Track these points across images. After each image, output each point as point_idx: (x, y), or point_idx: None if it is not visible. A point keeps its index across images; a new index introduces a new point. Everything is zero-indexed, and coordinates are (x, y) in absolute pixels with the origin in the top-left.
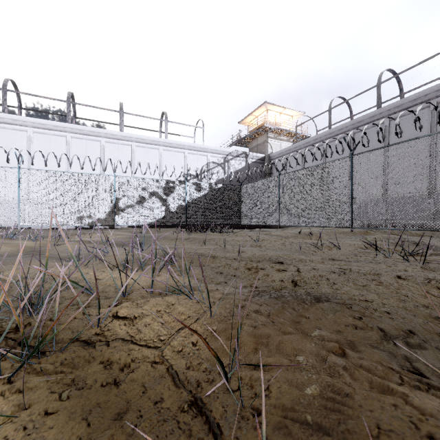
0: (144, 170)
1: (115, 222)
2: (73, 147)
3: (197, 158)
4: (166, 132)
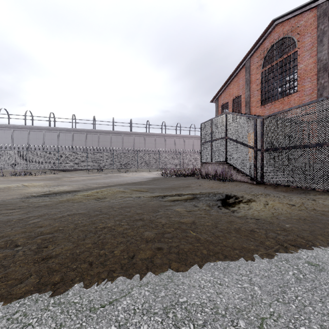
0: None
1: None
2: None
3: None
4: None
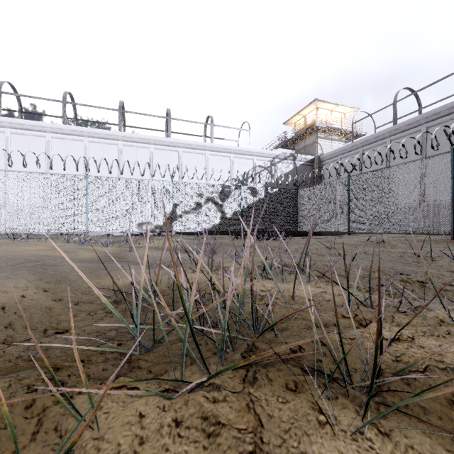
0: (190, 175)
1: (173, 228)
2: (124, 155)
3: (243, 162)
4: (212, 136)
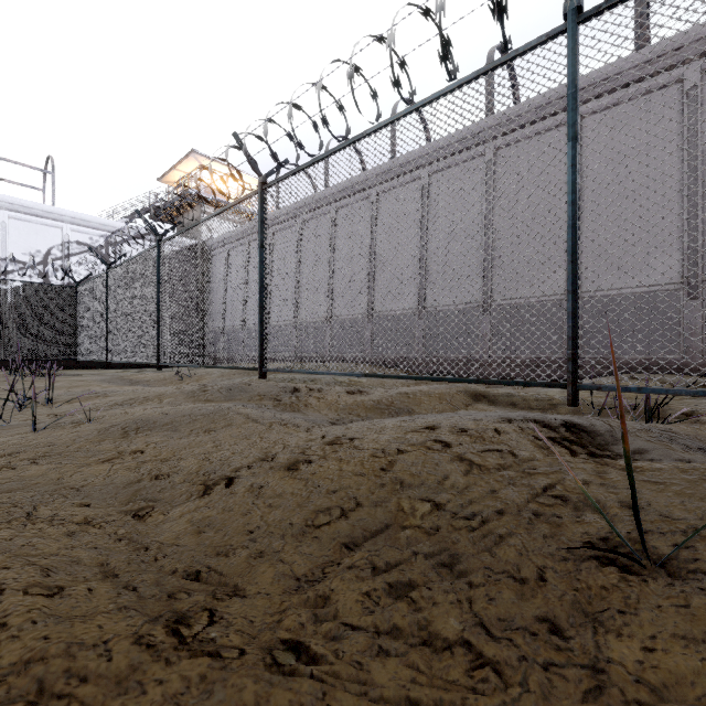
0: None
1: None
2: None
3: (36, 230)
4: None
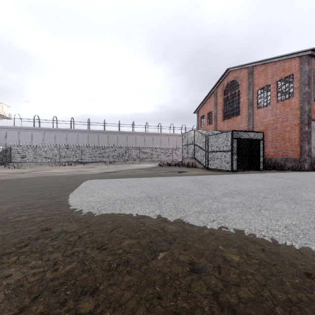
0: None
1: None
2: None
3: None
4: None
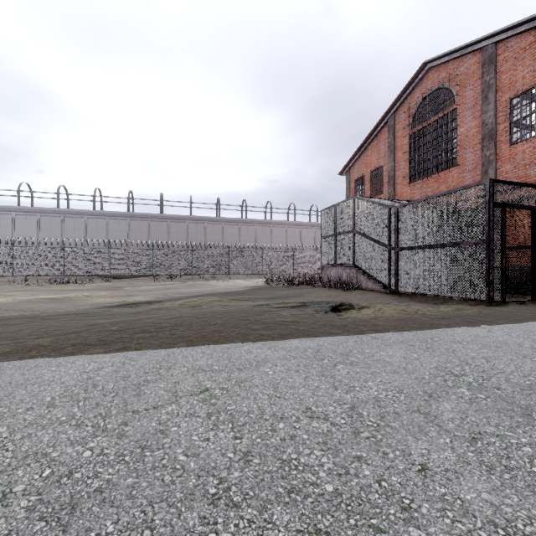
0: None
1: None
2: None
3: None
4: None
